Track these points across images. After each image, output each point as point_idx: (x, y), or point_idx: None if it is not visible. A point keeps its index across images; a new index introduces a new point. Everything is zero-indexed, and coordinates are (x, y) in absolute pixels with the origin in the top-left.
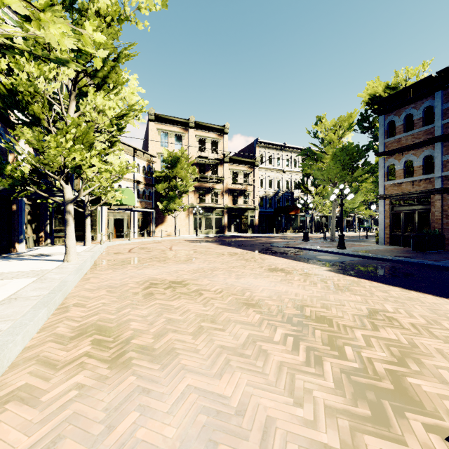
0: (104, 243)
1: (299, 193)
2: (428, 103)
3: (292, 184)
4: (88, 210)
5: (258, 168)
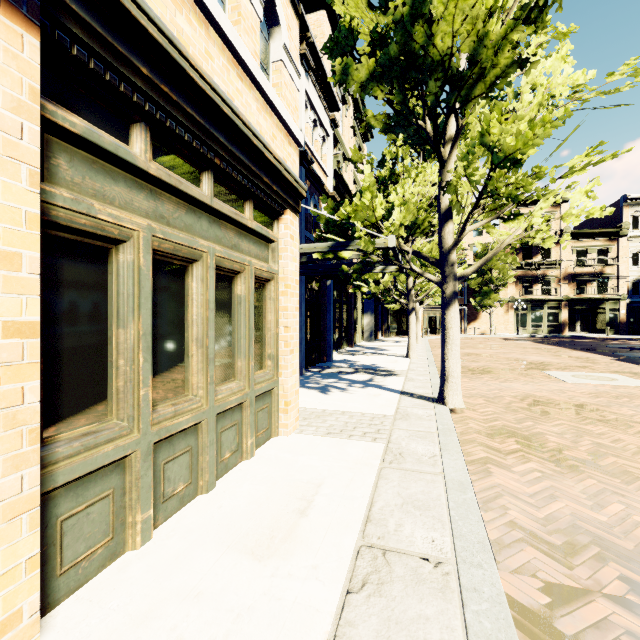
0: (424, 337)
1: None
2: None
3: None
4: None
5: (627, 238)
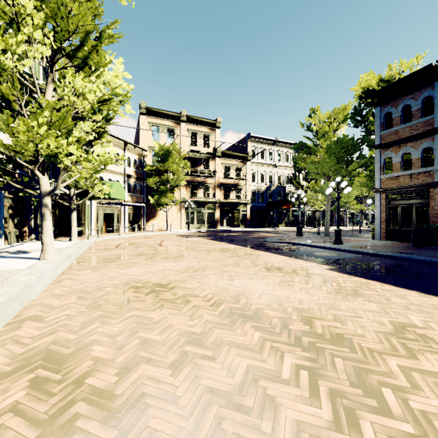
0: (91, 239)
1: (291, 187)
2: (427, 93)
3: (284, 178)
4: (74, 203)
5: (250, 163)
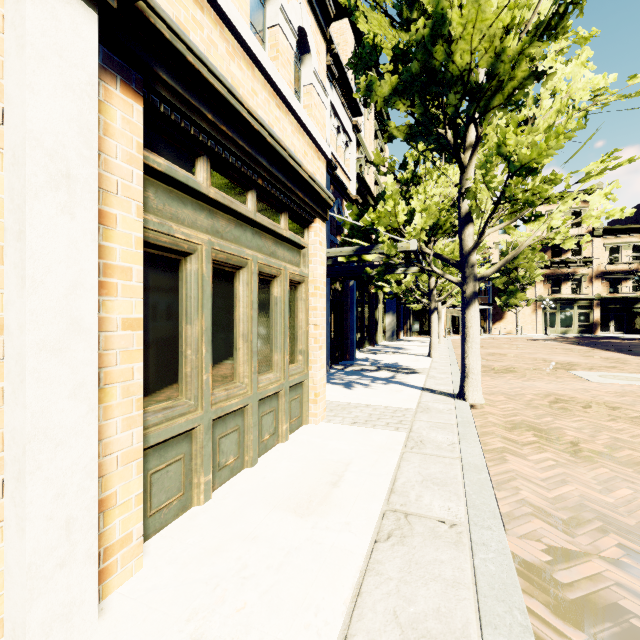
0: (447, 337)
1: None
2: None
3: None
4: None
5: None
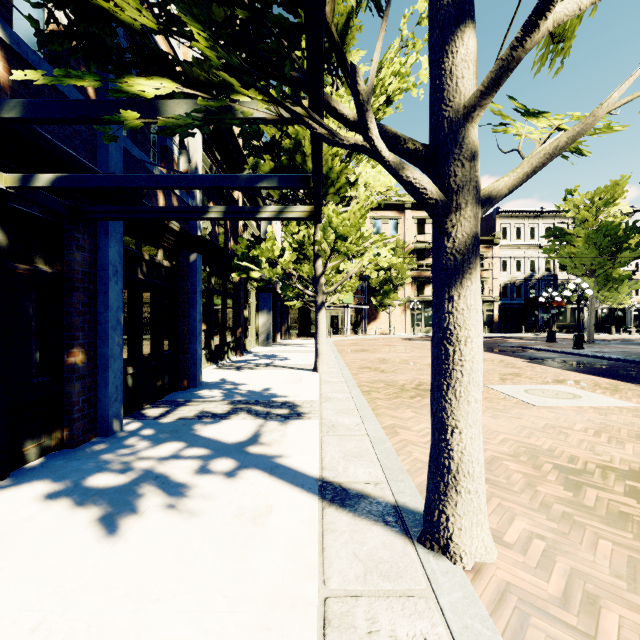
0: (328, 339)
1: (569, 275)
2: None
3: (555, 263)
4: None
5: (499, 247)
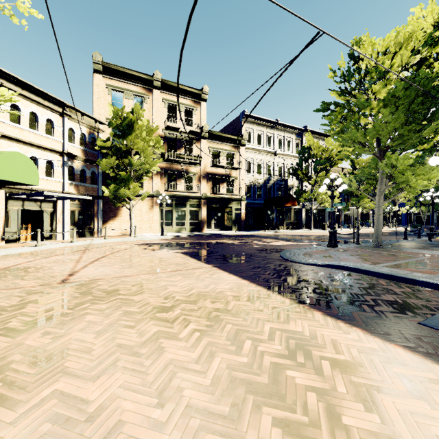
0: None
1: (293, 181)
2: None
3: (285, 170)
4: None
5: (245, 149)
